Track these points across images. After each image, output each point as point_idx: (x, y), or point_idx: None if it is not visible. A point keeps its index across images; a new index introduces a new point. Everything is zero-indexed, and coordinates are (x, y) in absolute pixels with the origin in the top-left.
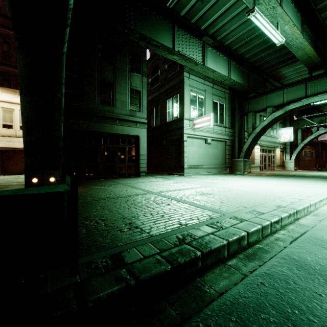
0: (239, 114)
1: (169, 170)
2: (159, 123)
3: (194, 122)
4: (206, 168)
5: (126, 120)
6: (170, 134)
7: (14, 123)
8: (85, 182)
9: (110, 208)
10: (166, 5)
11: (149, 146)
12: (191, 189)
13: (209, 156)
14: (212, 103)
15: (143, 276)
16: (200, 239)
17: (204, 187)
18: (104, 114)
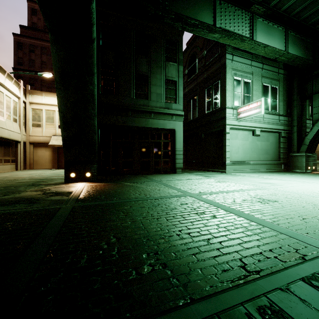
0: (299, 98)
1: (208, 167)
2: (197, 115)
3: (239, 110)
4: (253, 164)
5: (162, 113)
6: (210, 126)
7: None
8: (119, 178)
9: (134, 217)
10: None
11: (186, 141)
12: (242, 192)
13: (257, 150)
14: (262, 88)
15: None
16: None
17: (258, 190)
18: (139, 108)
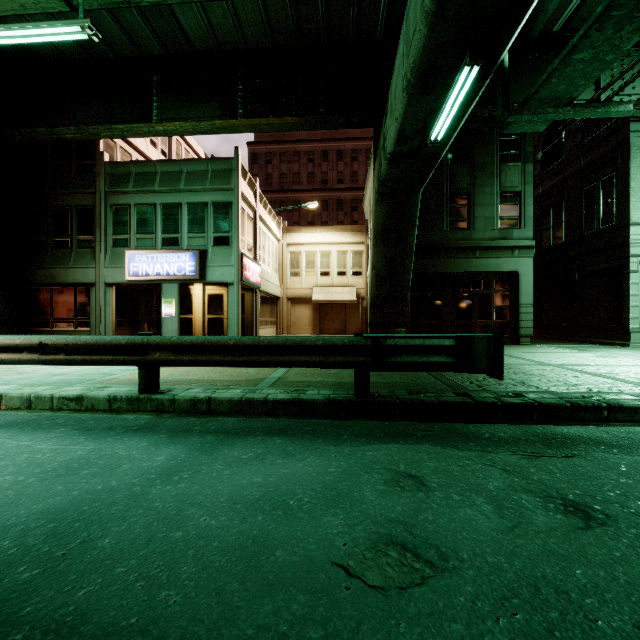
0: None
1: (590, 335)
2: (563, 238)
3: None
4: None
5: (494, 248)
6: (592, 259)
7: (331, 269)
8: None
9: None
10: (578, 30)
11: (538, 287)
12: (633, 367)
13: None
14: None
15: (544, 402)
16: (612, 399)
17: None
18: (457, 245)
